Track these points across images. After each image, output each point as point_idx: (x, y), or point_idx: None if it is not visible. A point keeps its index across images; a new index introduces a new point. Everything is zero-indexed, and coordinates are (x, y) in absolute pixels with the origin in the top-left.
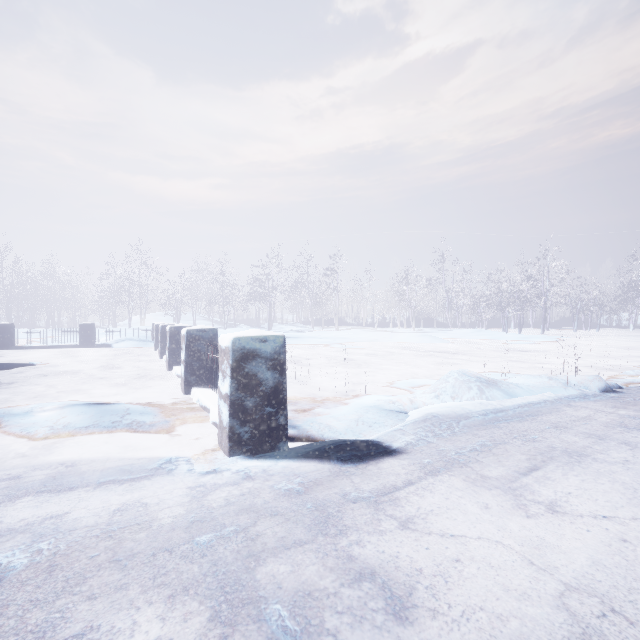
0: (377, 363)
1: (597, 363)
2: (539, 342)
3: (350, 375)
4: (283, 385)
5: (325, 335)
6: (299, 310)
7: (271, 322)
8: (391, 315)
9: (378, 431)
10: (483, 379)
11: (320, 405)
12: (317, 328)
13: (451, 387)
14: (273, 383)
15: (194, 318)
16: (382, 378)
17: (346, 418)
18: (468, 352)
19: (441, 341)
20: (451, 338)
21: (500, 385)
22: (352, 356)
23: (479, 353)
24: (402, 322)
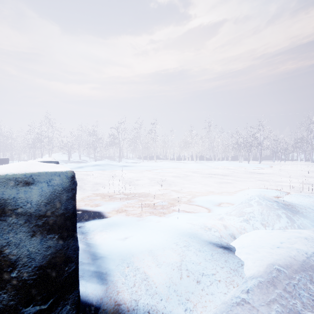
0: (180, 182)
1: (310, 181)
2: (262, 168)
3: (164, 193)
4: (68, 254)
5: (149, 164)
6: (136, 151)
7: (120, 158)
8: (183, 154)
9: (211, 297)
10: (281, 204)
11: (140, 231)
12: (145, 161)
13: (259, 214)
14: (43, 258)
15: (79, 155)
16: (187, 195)
17: (166, 262)
18: (230, 174)
19: (212, 168)
20: (216, 166)
21: (300, 211)
22: (164, 177)
23: (236, 175)
24: (188, 158)
